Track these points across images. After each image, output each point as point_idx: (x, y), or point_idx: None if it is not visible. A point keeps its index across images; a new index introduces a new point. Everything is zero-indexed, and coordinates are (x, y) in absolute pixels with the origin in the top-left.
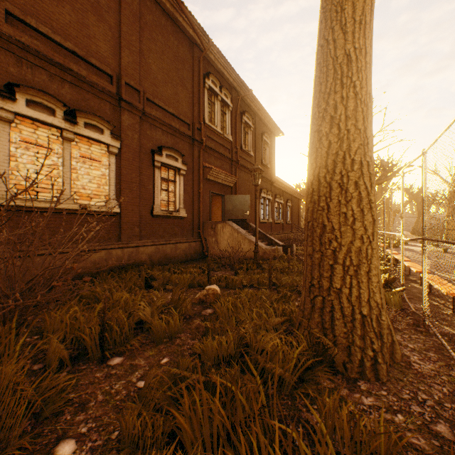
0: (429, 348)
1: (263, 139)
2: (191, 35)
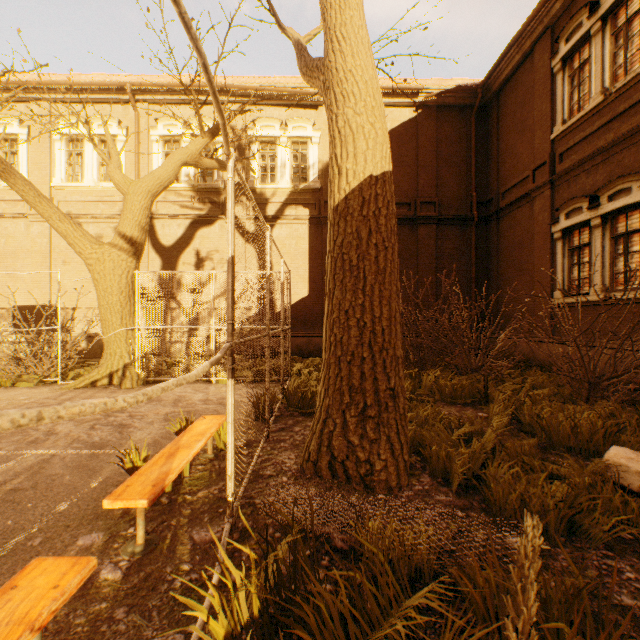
0: (265, 480)
1: None
2: None
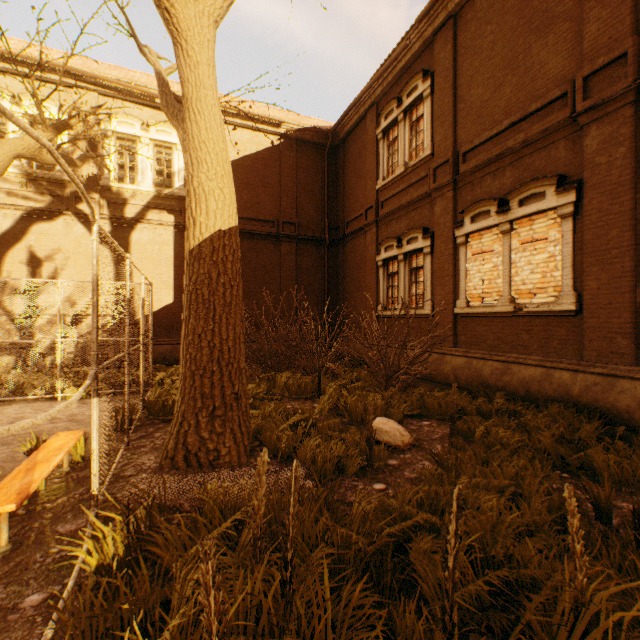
0: (126, 479)
1: None
2: None
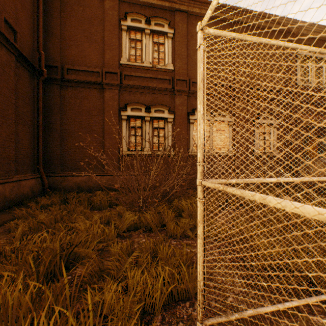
0: None
1: None
2: (283, 29)
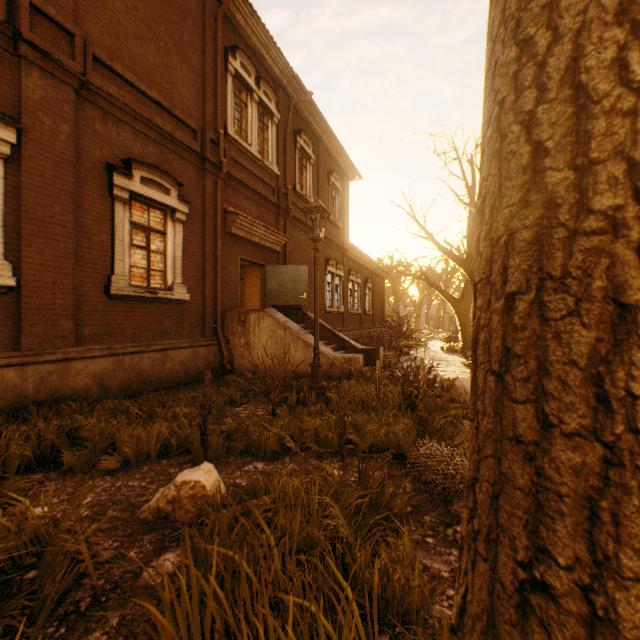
0: None
1: (330, 181)
2: None
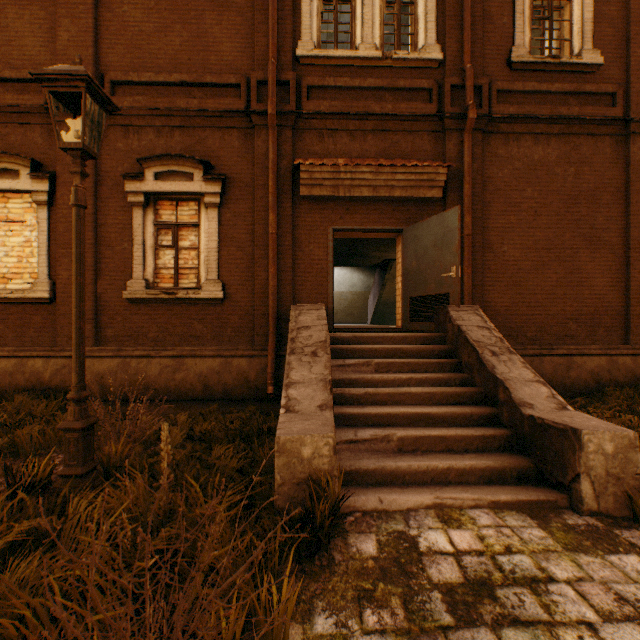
0: None
1: None
2: None
